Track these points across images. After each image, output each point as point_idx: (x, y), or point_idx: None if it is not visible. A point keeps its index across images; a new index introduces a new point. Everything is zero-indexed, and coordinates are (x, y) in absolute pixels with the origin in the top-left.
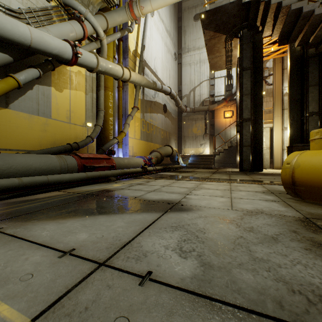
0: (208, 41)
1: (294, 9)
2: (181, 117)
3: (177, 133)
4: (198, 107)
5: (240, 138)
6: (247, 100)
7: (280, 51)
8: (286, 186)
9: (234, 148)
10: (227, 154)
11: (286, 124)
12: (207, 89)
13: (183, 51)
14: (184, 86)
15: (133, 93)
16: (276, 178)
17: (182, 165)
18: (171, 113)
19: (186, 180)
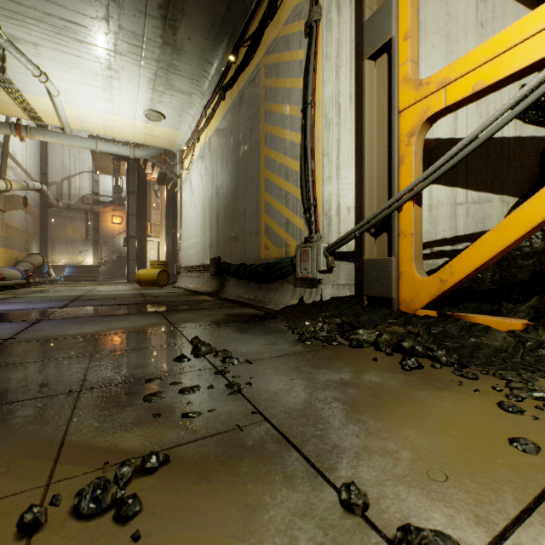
0: (95, 153)
1: (163, 172)
2: (48, 212)
3: (40, 233)
4: (77, 205)
5: (128, 253)
6: (134, 220)
7: None
8: (137, 282)
9: (125, 258)
10: (116, 265)
11: None
12: (90, 184)
13: None
14: (54, 170)
15: None
16: None
17: (57, 278)
18: (33, 206)
19: (84, 286)
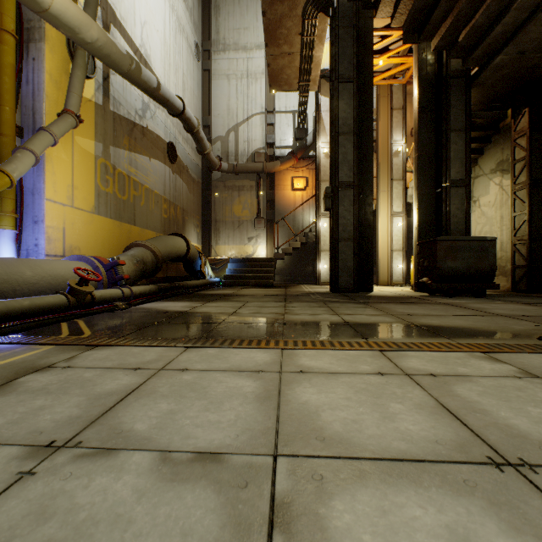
0: (269, 4)
1: None
2: (211, 182)
3: (201, 213)
4: (244, 164)
5: (333, 223)
6: (346, 146)
7: (392, 72)
8: None
9: (310, 247)
10: (297, 258)
11: (396, 205)
12: (261, 132)
13: (214, 47)
14: (217, 119)
15: (66, 75)
16: (445, 314)
17: (211, 281)
18: (187, 168)
19: (218, 344)
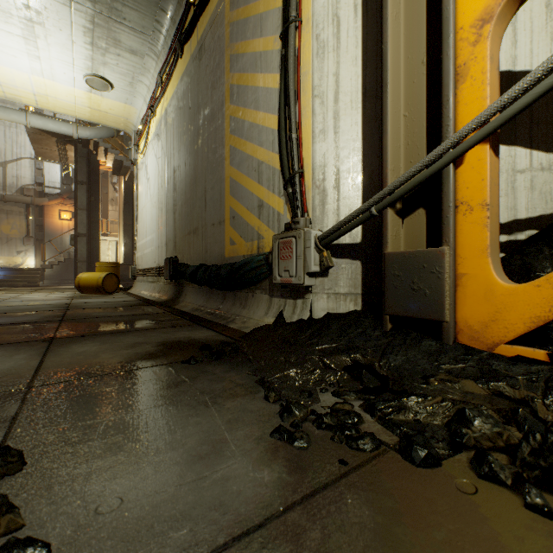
0: (33, 134)
1: (118, 159)
2: None
3: None
4: (14, 196)
5: (75, 253)
6: (83, 215)
7: None
8: (78, 288)
9: None
10: (65, 268)
11: None
12: (31, 172)
13: None
14: None
15: None
16: None
17: None
18: None
19: (8, 293)
